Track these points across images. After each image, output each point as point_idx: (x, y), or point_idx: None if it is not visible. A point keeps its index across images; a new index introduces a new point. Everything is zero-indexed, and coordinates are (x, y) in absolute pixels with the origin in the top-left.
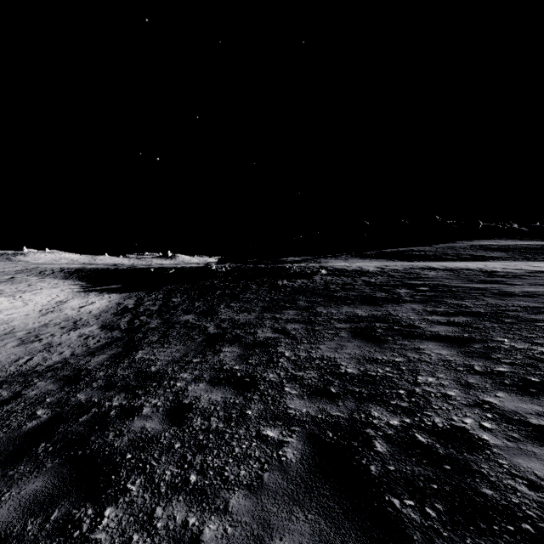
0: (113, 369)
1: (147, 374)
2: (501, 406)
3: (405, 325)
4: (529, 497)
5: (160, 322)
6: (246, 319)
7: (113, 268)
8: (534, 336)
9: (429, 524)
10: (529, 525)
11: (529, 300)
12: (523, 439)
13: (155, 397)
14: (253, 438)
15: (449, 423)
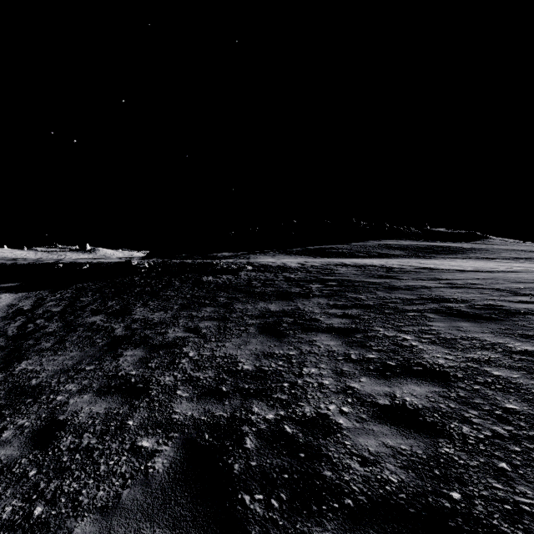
0: None
1: (24, 389)
2: (361, 390)
3: (307, 318)
4: (358, 473)
5: (60, 325)
6: (160, 318)
7: (10, 263)
8: (402, 324)
9: (270, 515)
10: (350, 500)
11: (408, 293)
12: (368, 419)
13: (25, 416)
14: (125, 451)
15: (316, 411)
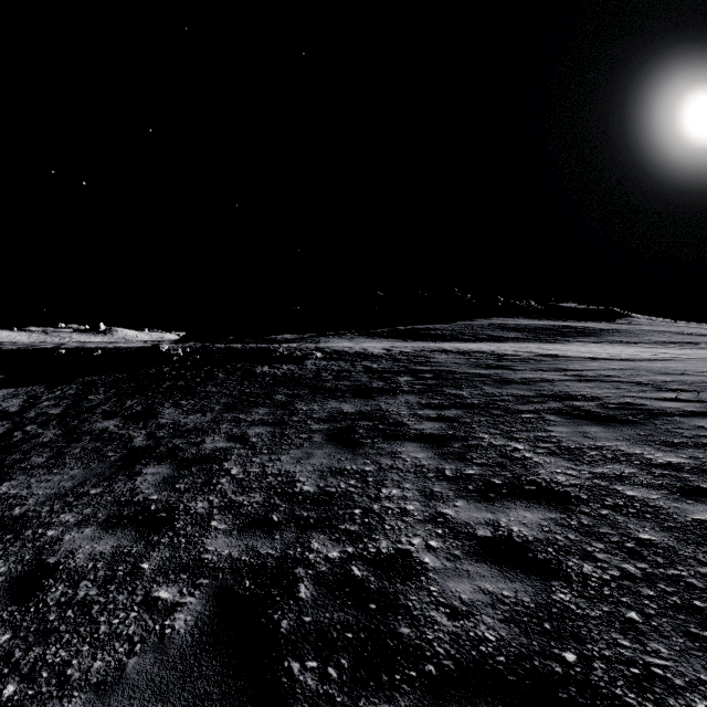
0: None
1: (2, 521)
2: (455, 518)
3: (391, 422)
4: (445, 629)
5: (59, 433)
6: (196, 422)
7: None
8: (514, 429)
9: (325, 689)
10: (433, 666)
11: (523, 388)
12: (463, 557)
13: (1, 559)
14: (136, 605)
15: (394, 547)
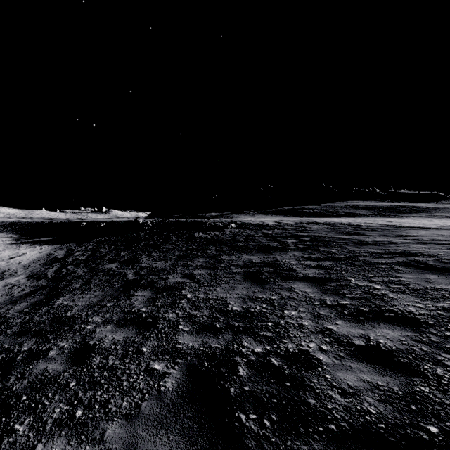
0: (31, 316)
1: (62, 319)
2: (337, 332)
3: (285, 269)
4: (339, 403)
5: (85, 271)
6: (162, 266)
7: (47, 221)
8: (372, 275)
9: (263, 432)
10: (334, 425)
11: (376, 248)
12: (346, 357)
13: (64, 340)
14: (142, 371)
15: (298, 348)
